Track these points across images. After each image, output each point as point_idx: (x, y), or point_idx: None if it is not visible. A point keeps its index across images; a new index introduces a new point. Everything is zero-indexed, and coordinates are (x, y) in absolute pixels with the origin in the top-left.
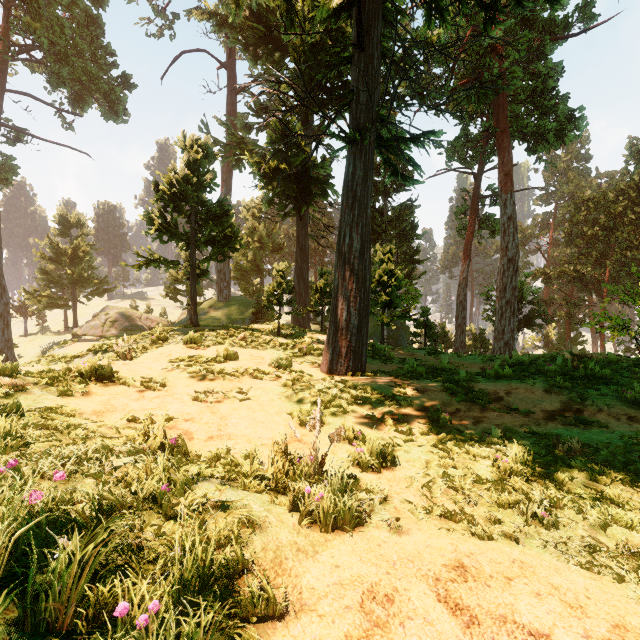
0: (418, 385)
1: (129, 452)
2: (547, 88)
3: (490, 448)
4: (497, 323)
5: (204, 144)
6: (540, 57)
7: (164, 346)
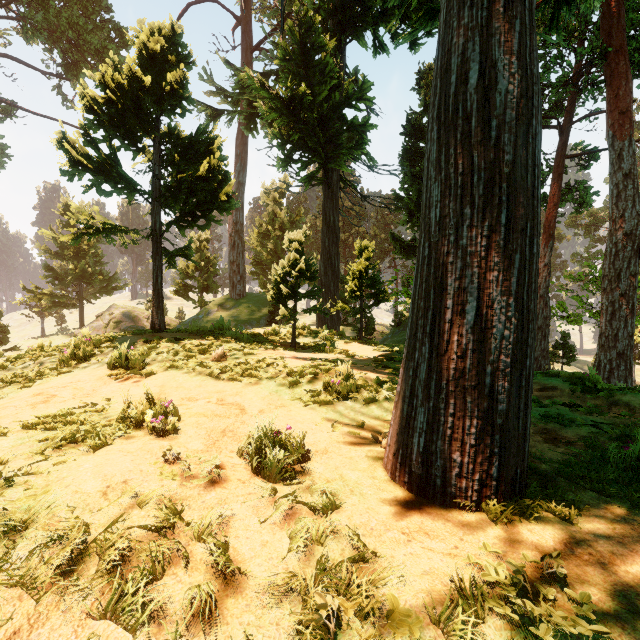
0: None
1: None
2: None
3: None
4: (605, 325)
5: (171, 35)
6: None
7: (75, 371)
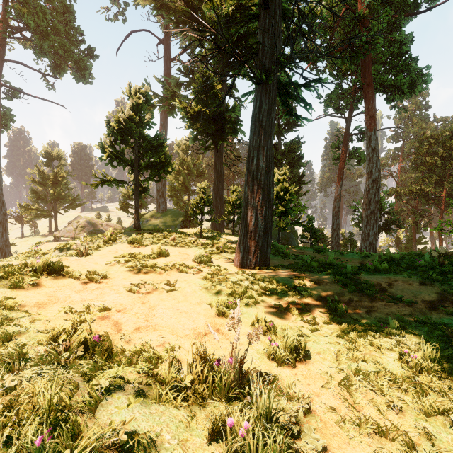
0: (313, 277)
1: (39, 359)
2: (402, 52)
3: (390, 339)
4: (364, 228)
5: (144, 92)
6: (396, 29)
7: (113, 245)
